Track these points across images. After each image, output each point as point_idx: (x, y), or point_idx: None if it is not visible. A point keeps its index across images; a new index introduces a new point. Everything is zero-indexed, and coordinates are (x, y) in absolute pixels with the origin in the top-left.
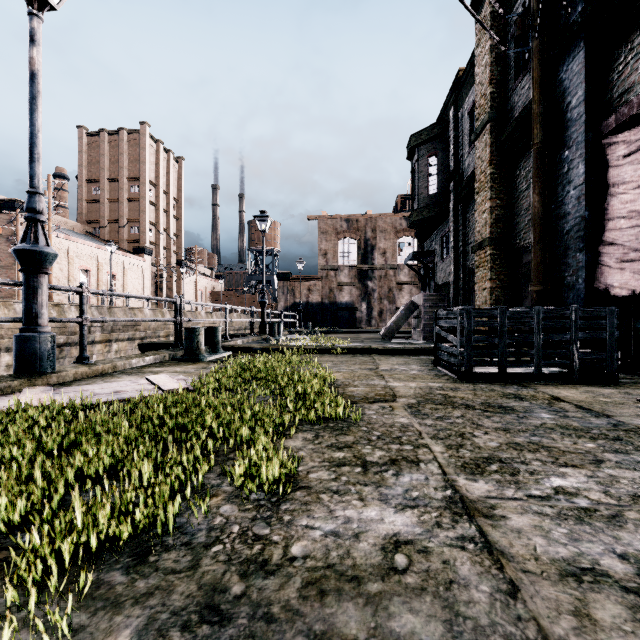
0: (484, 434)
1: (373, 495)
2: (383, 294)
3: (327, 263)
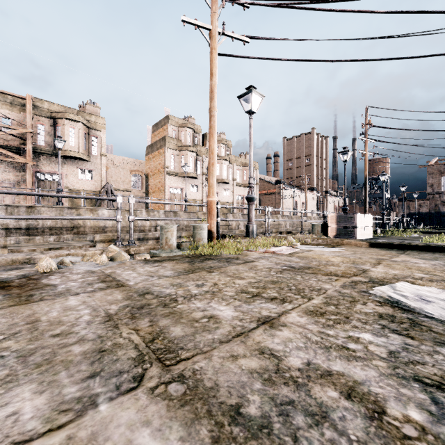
0: None
1: None
2: None
3: (433, 190)
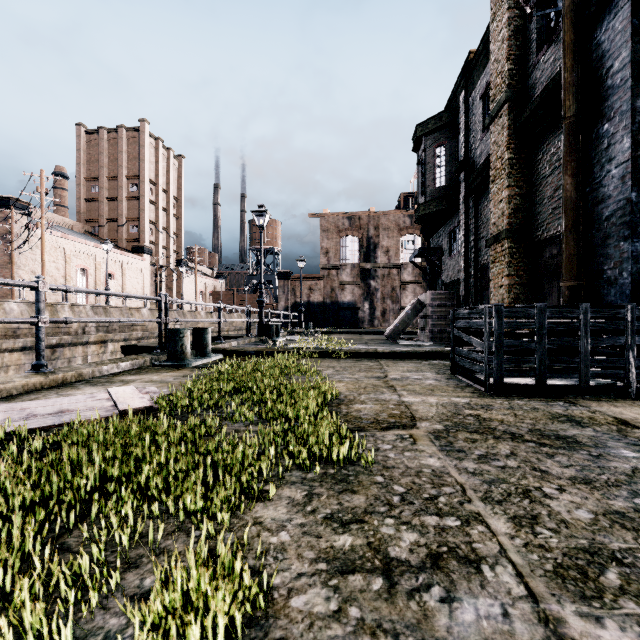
0: (559, 491)
1: None
2: (386, 293)
3: (329, 262)
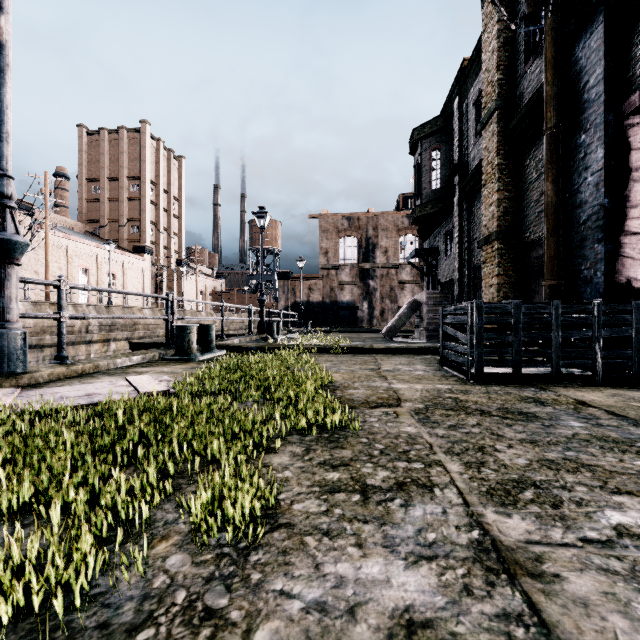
0: (508, 448)
1: (375, 538)
2: (385, 293)
3: (328, 262)
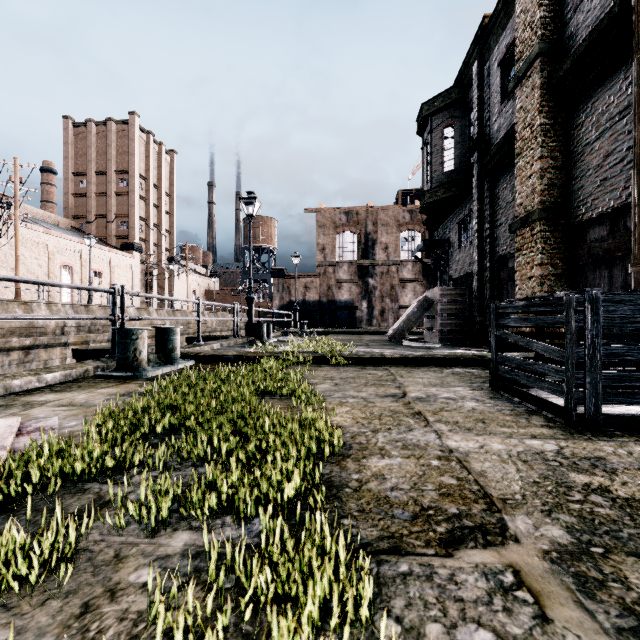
0: None
1: None
2: (385, 292)
3: (325, 259)
